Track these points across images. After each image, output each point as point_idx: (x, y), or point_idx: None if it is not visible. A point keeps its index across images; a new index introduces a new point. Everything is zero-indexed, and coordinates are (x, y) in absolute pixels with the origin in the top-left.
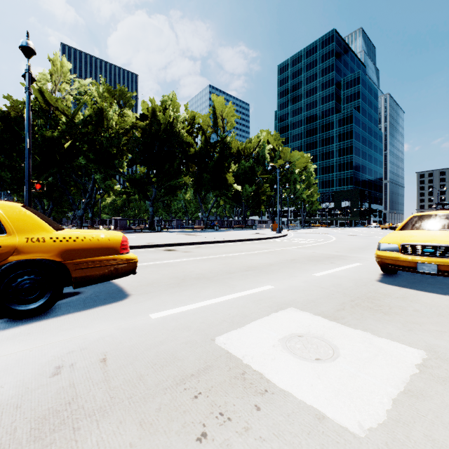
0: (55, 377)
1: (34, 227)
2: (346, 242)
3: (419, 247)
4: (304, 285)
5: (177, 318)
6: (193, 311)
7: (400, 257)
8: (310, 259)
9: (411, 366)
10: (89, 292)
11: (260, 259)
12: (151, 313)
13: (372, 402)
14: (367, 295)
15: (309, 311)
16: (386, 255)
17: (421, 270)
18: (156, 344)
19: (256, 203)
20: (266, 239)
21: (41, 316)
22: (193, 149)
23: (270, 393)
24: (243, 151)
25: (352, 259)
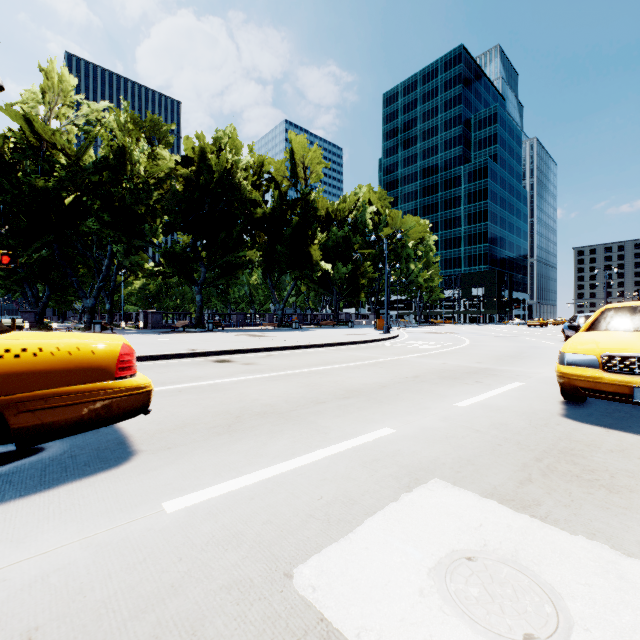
0: None
1: None
2: (486, 346)
3: (635, 360)
4: (445, 425)
5: (217, 512)
6: (250, 490)
7: (603, 378)
8: (442, 375)
9: None
10: (62, 447)
11: (365, 377)
12: (166, 500)
13: None
14: (559, 447)
15: (470, 487)
16: (577, 372)
17: None
18: (160, 596)
19: (353, 289)
20: (369, 342)
21: None
22: (261, 210)
23: None
24: (334, 215)
25: (506, 375)
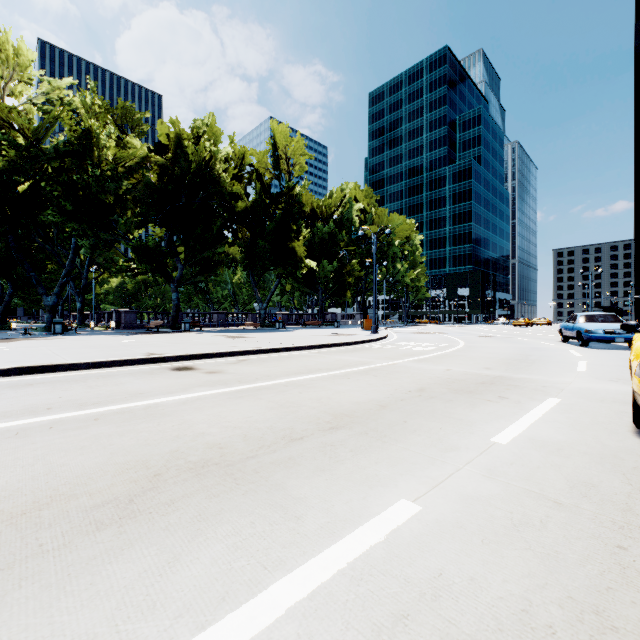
0: None
1: None
2: (485, 348)
3: None
4: (498, 491)
5: None
6: None
7: None
8: (453, 387)
9: None
10: None
11: (357, 391)
12: None
13: None
14: None
15: None
16: None
17: None
18: None
19: (339, 288)
20: (357, 344)
21: None
22: (242, 204)
23: None
24: (319, 211)
25: (530, 386)
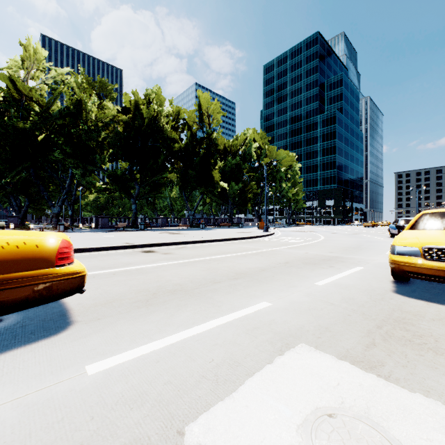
0: None
1: None
2: (336, 241)
3: None
4: (308, 300)
5: (128, 374)
6: (157, 354)
7: (424, 264)
8: (305, 261)
9: None
10: (16, 318)
11: (250, 263)
12: (90, 363)
13: None
14: (393, 316)
15: (329, 351)
16: (404, 260)
17: None
18: None
19: (242, 201)
20: (253, 238)
21: None
22: (178, 145)
23: None
24: (229, 149)
25: (351, 261)
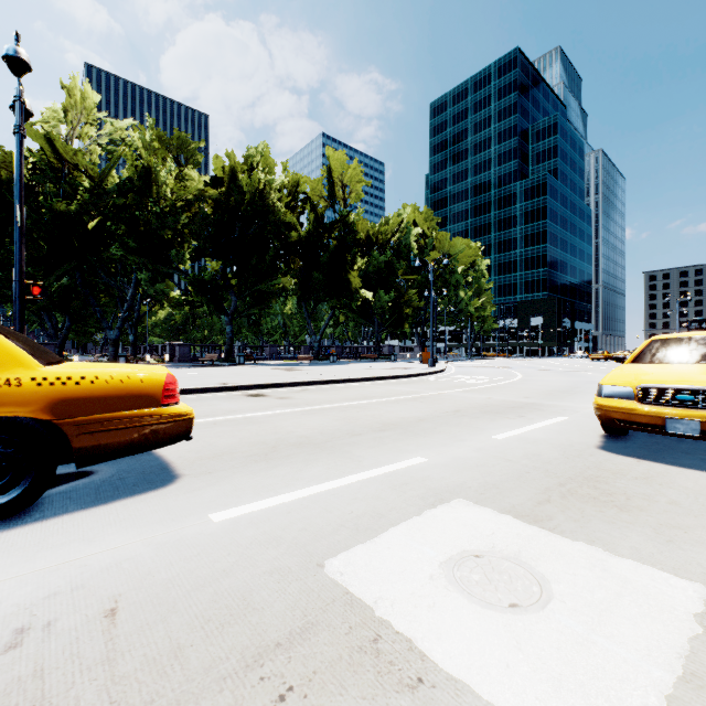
0: (10, 653)
1: (2, 360)
2: (539, 381)
3: (669, 391)
4: (477, 456)
5: (258, 522)
6: (287, 506)
7: (638, 409)
8: (484, 410)
9: (687, 619)
10: (109, 471)
11: (404, 411)
12: (212, 512)
13: (627, 705)
14: (585, 474)
15: (491, 506)
16: (612, 404)
17: (672, 430)
18: (214, 577)
19: (396, 319)
20: (412, 377)
21: (14, 518)
22: (296, 234)
23: (428, 687)
24: (375, 238)
25: (552, 409)
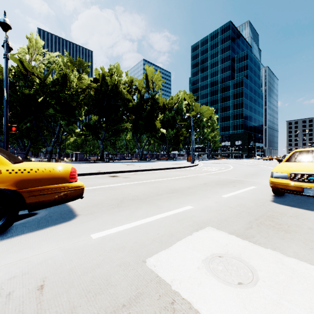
0: None
1: None
2: (241, 170)
3: (305, 175)
4: (216, 205)
5: (114, 238)
6: (128, 230)
7: (290, 183)
8: (217, 183)
9: None
10: (45, 212)
11: (181, 184)
12: (92, 233)
13: None
14: (267, 214)
15: (224, 230)
16: (278, 181)
17: (307, 193)
18: (92, 267)
19: (176, 142)
20: (183, 168)
21: None
22: (131, 103)
23: None
24: (167, 105)
25: (248, 183)
